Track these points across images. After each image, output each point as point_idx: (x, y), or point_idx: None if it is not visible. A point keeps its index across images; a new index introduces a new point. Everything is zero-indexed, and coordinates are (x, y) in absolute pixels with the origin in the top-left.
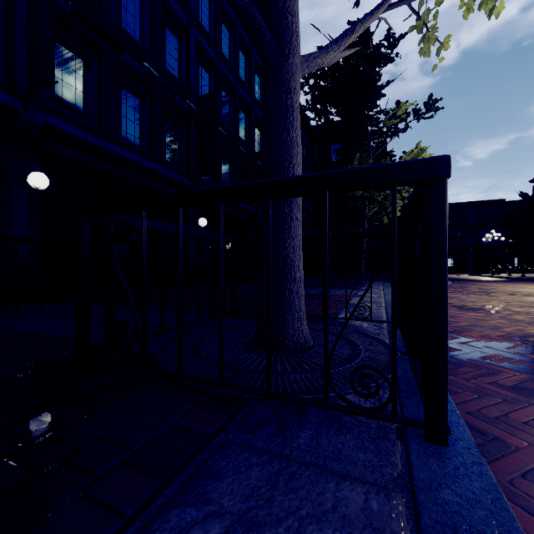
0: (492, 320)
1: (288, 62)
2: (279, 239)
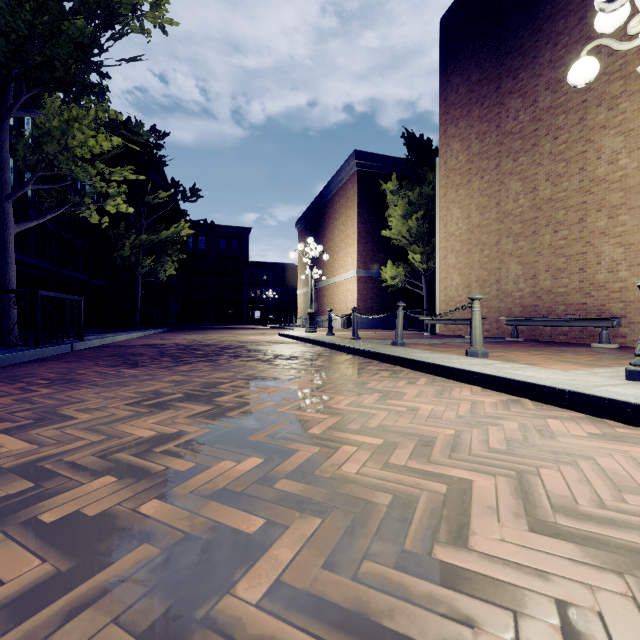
0: (158, 341)
1: (6, 232)
2: (2, 301)
